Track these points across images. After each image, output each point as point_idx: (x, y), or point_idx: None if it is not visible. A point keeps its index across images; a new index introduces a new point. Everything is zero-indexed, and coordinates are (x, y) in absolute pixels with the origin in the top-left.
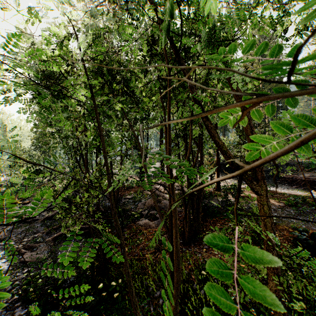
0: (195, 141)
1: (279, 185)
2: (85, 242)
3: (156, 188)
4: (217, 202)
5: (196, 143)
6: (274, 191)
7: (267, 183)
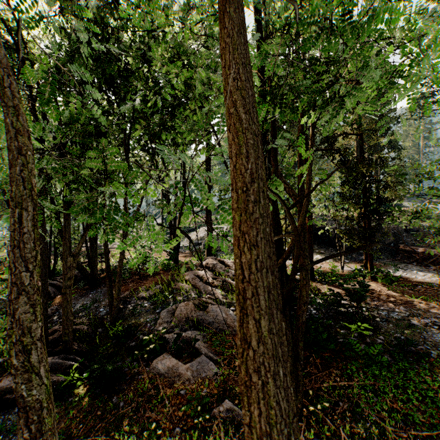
0: (284, 183)
1: (403, 266)
2: (6, 439)
3: (198, 276)
4: (316, 307)
5: (286, 187)
6: (407, 279)
7: (382, 262)
